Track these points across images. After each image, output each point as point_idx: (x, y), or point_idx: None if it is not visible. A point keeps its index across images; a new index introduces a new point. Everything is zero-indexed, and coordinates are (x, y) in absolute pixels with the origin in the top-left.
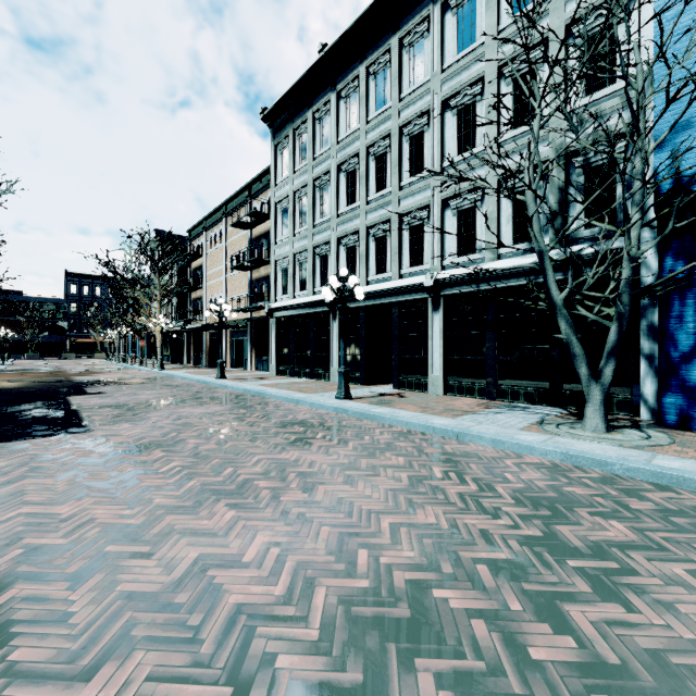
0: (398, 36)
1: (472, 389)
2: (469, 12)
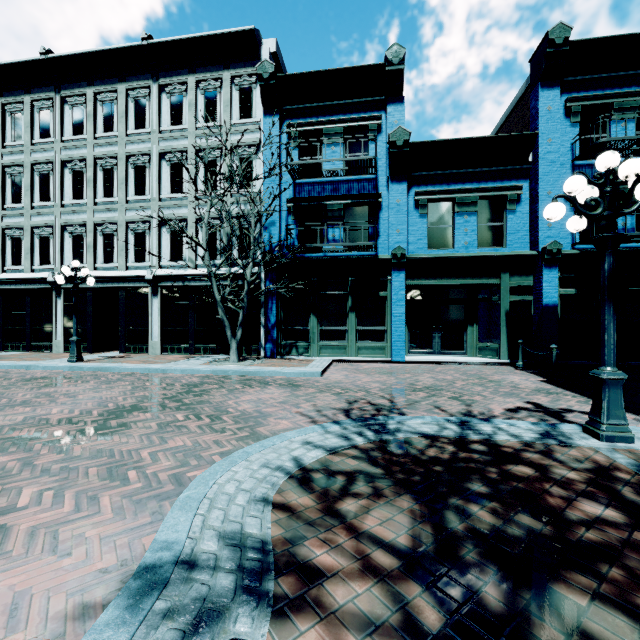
0: (125, 86)
1: (180, 349)
2: (178, 102)
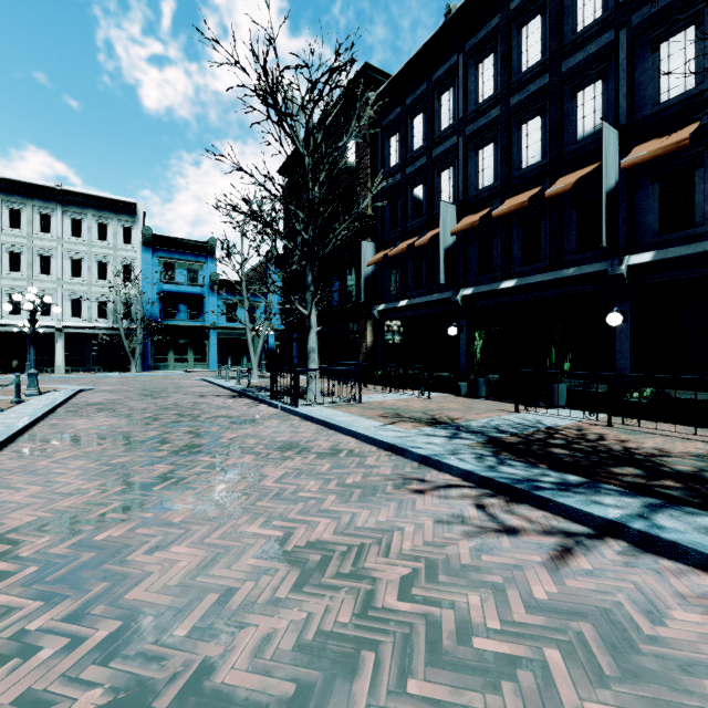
0: (33, 203)
1: (80, 370)
2: (78, 223)
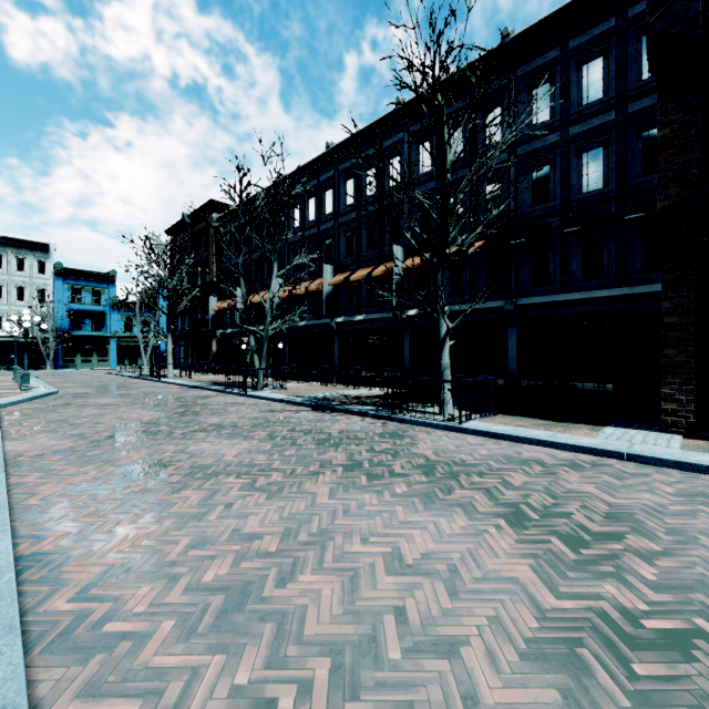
0: None
1: (1, 369)
2: None
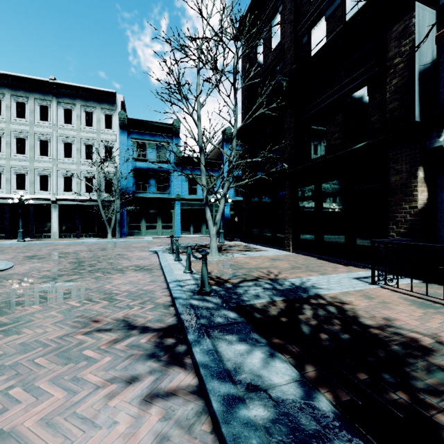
0: (34, 96)
1: (71, 235)
2: (69, 112)
